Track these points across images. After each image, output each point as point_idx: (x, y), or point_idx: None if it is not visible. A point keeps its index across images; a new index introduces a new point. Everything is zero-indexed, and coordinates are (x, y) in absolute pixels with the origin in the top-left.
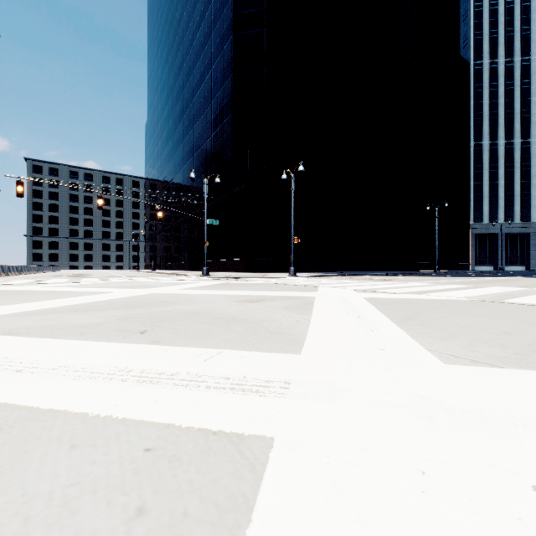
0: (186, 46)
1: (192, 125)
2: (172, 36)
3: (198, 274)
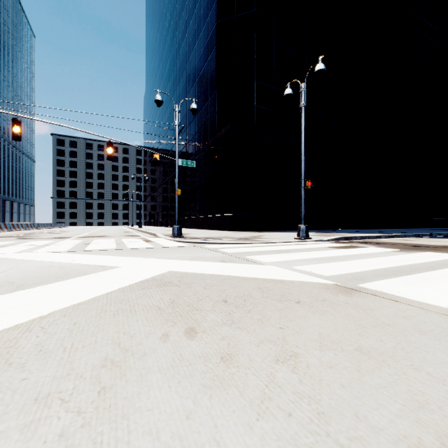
0: (173, 3)
1: (178, 79)
2: (162, 2)
3: (171, 233)
